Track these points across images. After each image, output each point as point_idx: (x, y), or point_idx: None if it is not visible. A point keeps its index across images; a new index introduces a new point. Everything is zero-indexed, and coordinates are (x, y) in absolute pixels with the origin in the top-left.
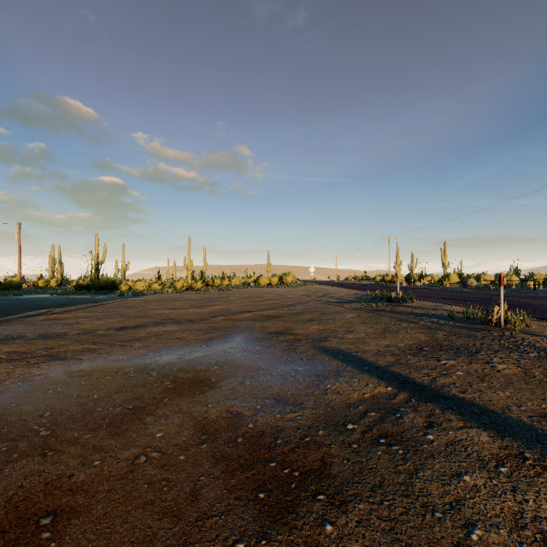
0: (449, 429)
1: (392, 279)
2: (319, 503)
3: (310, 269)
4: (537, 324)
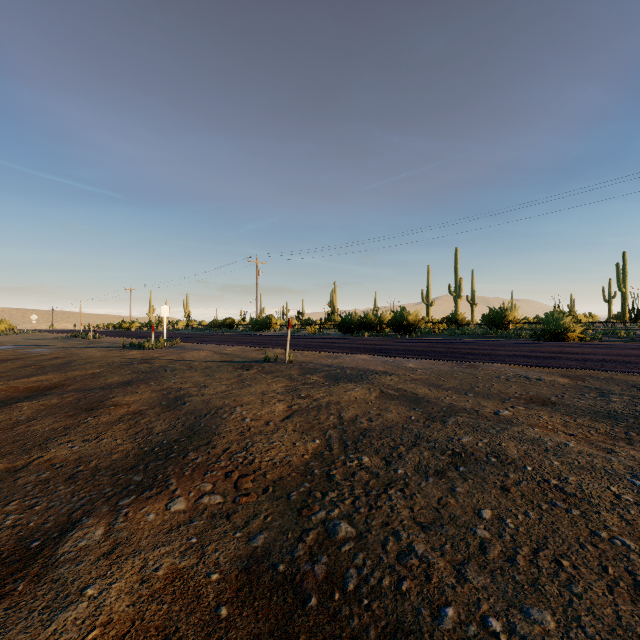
0: (30, 346)
1: (130, 325)
2: (1, 349)
3: (32, 317)
4: (110, 338)
